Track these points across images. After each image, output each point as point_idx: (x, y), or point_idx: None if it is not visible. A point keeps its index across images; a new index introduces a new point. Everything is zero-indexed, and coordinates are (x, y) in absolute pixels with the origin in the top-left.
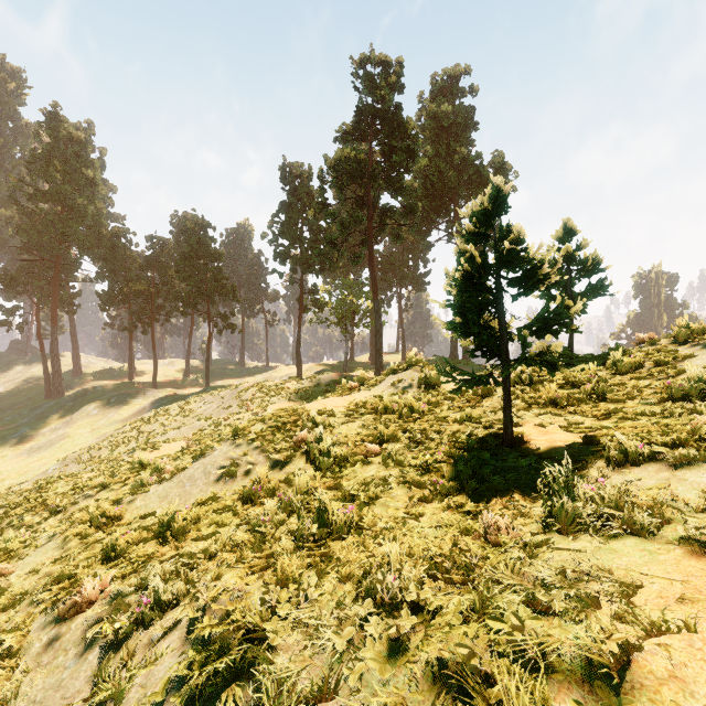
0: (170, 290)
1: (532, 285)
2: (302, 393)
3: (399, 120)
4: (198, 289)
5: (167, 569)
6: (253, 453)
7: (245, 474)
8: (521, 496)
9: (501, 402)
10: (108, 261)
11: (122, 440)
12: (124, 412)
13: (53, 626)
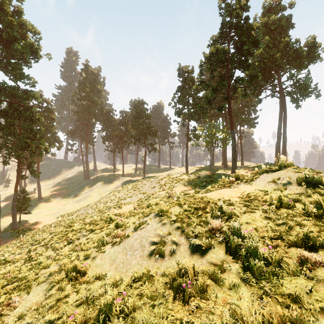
0: (129, 134)
1: None
2: (191, 182)
3: (248, 25)
4: (140, 132)
5: None
6: (175, 234)
7: (171, 254)
8: None
9: None
10: (105, 123)
11: (109, 200)
12: (111, 186)
13: None
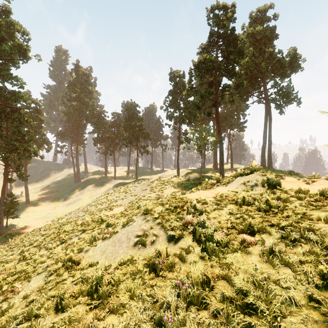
0: (121, 136)
1: None
2: (180, 184)
3: (234, 36)
4: (132, 135)
5: None
6: (156, 228)
7: (151, 244)
8: None
9: None
10: (97, 125)
11: (100, 202)
12: (102, 189)
13: None
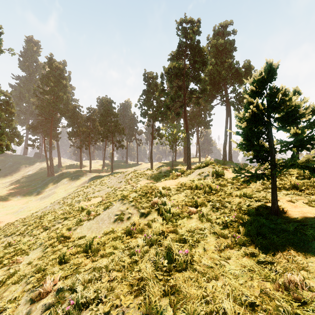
0: (96, 130)
1: (291, 120)
2: (153, 176)
3: (199, 48)
4: (108, 130)
5: (85, 278)
6: (131, 208)
7: (127, 219)
8: (295, 252)
9: (261, 185)
10: (71, 119)
11: (76, 195)
12: (77, 182)
13: (29, 304)
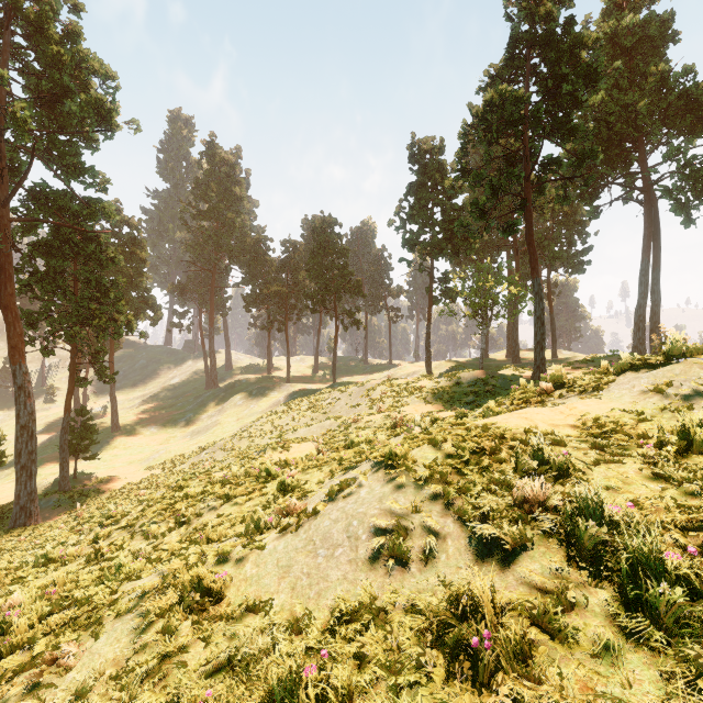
0: (301, 290)
1: None
2: (440, 393)
3: (573, 37)
4: (325, 286)
5: None
6: (430, 510)
7: (425, 560)
8: None
9: None
10: (251, 267)
11: (259, 432)
12: (262, 403)
13: None
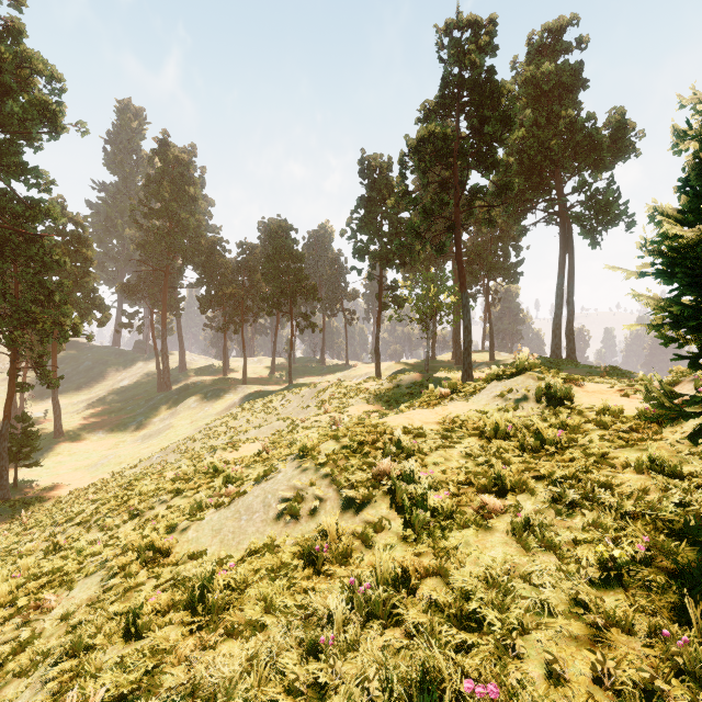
0: (257, 292)
1: None
2: (382, 395)
3: (492, 85)
4: (281, 290)
5: None
6: (321, 484)
7: (310, 515)
8: None
9: None
10: (206, 268)
11: (213, 434)
12: (217, 406)
13: None
